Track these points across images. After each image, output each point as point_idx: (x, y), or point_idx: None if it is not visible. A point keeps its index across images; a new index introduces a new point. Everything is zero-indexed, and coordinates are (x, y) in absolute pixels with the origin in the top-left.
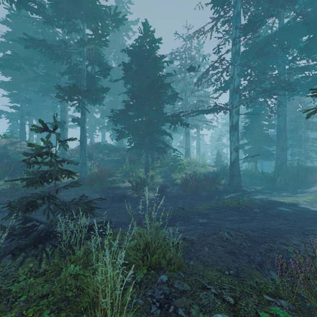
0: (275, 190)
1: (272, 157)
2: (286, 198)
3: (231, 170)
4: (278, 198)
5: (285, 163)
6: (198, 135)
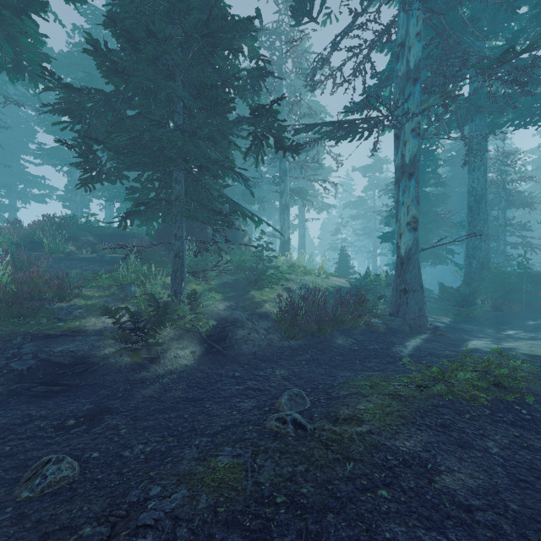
0: (481, 323)
1: (447, 258)
2: None
3: (400, 276)
4: (535, 348)
5: (486, 265)
6: (303, 221)
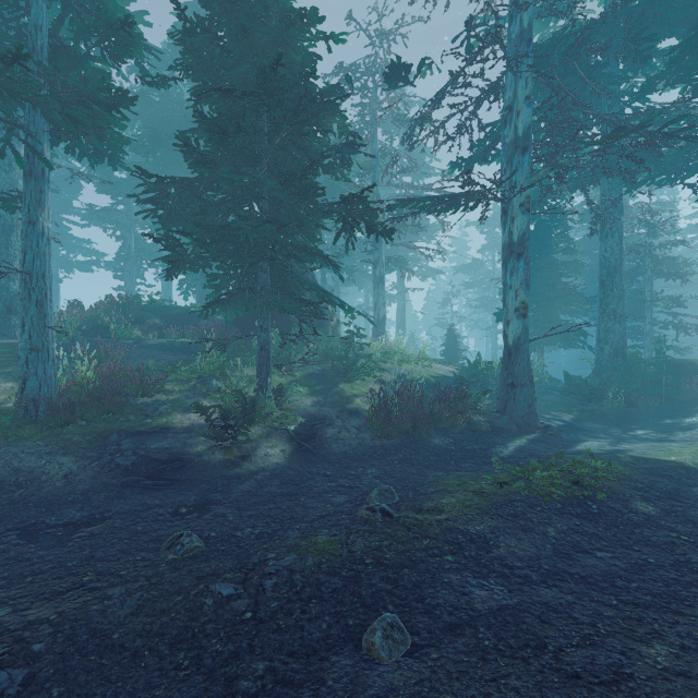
0: (609, 422)
1: (578, 341)
2: (667, 447)
3: (507, 369)
4: (651, 450)
5: (621, 352)
6: (402, 292)
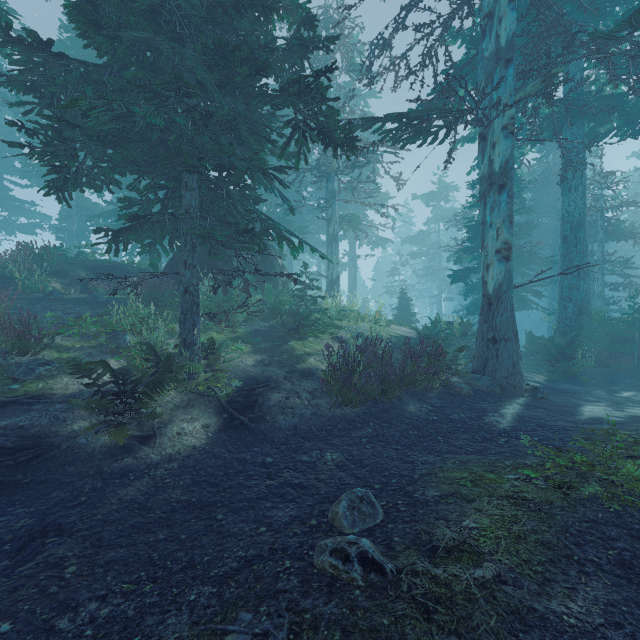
0: (584, 383)
1: (532, 302)
2: None
3: (487, 321)
4: None
5: (586, 310)
6: (353, 259)
